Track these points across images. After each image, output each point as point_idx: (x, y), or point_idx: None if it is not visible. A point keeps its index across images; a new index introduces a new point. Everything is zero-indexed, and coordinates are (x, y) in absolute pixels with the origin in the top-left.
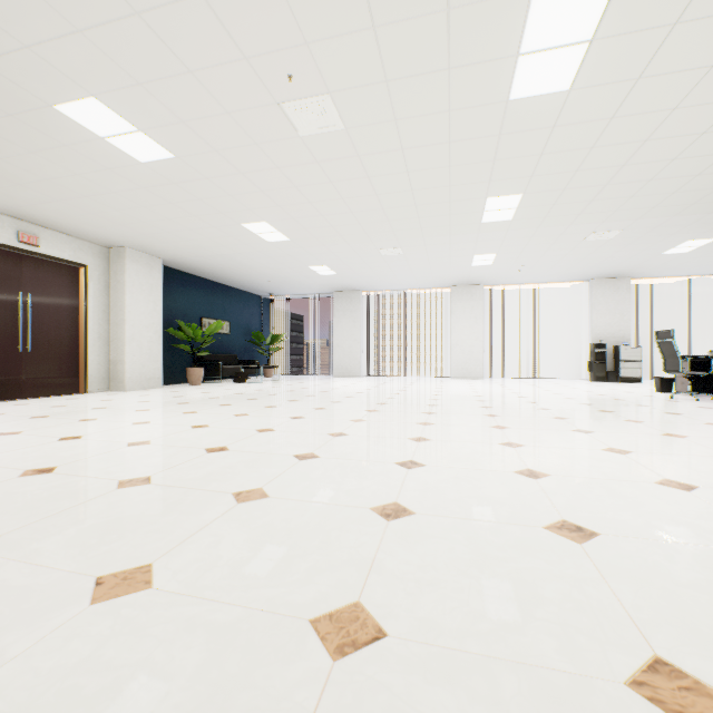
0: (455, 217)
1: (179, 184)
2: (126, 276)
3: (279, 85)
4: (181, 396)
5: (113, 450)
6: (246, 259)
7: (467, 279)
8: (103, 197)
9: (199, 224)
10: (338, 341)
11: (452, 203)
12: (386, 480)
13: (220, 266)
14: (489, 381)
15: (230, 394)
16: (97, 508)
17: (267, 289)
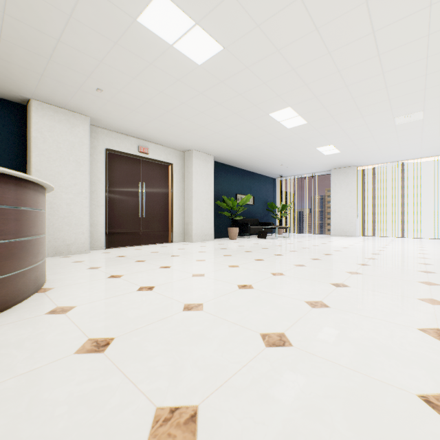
0: None
1: (225, 81)
2: (193, 168)
3: None
4: (225, 248)
5: (169, 315)
6: (268, 147)
7: None
8: (177, 110)
9: (238, 121)
10: (334, 208)
11: None
12: None
13: (248, 157)
14: None
15: (258, 249)
16: None
17: (279, 172)
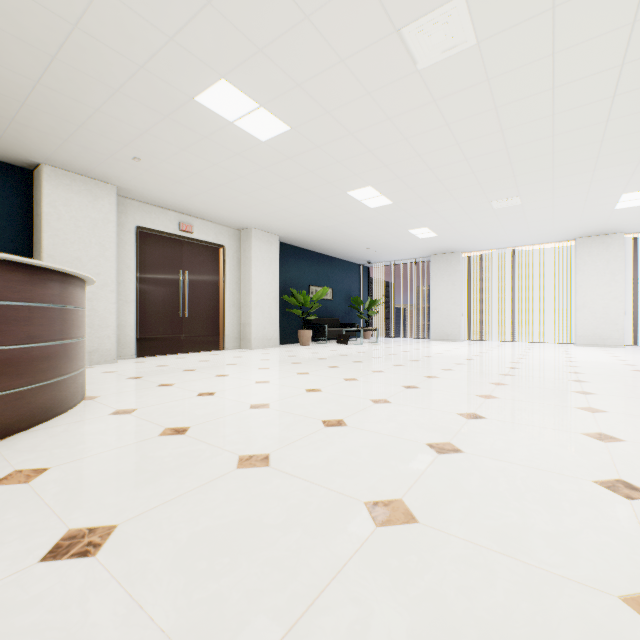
0: (607, 144)
1: (293, 158)
2: (252, 253)
3: (401, 2)
4: (293, 355)
5: (237, 412)
6: (349, 228)
7: (601, 227)
8: (234, 183)
9: (309, 198)
10: (435, 304)
11: (610, 122)
12: (603, 521)
13: (325, 238)
14: (636, 350)
15: (335, 356)
16: (214, 498)
17: (366, 257)
